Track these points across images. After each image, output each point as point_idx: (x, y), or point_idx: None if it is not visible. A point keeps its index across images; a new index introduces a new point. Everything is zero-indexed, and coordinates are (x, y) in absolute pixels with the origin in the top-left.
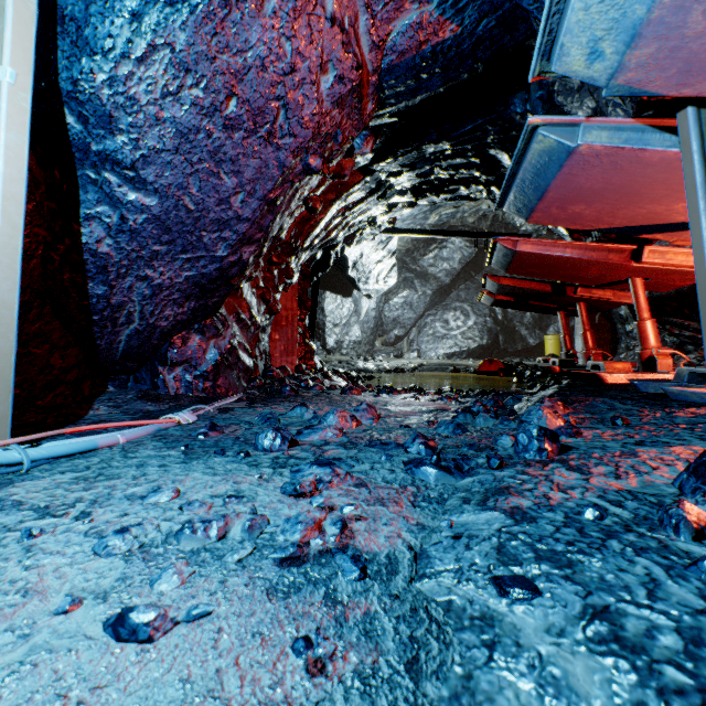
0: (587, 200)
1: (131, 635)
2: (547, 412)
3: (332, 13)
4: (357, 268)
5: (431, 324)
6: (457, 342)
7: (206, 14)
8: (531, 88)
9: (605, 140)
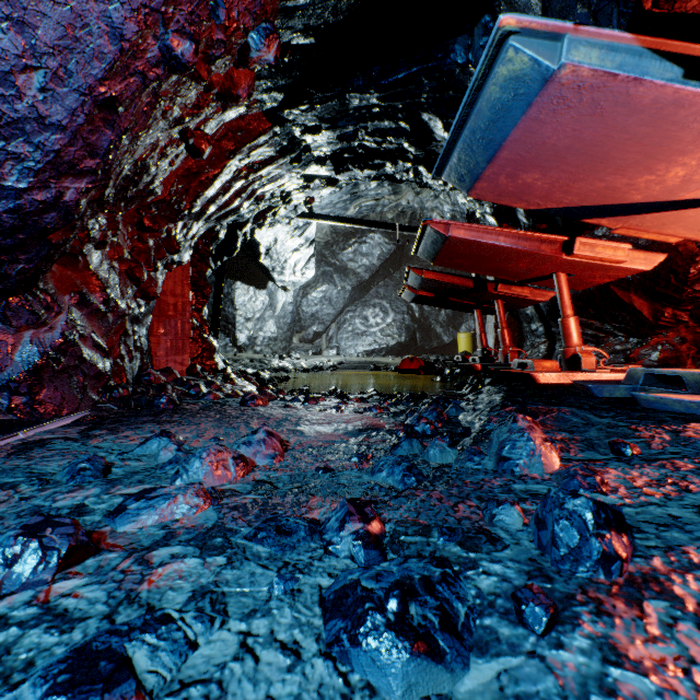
0: (545, 165)
1: None
2: (539, 442)
3: None
4: (272, 256)
5: (351, 321)
6: (376, 339)
7: None
8: (474, 32)
9: (595, 61)
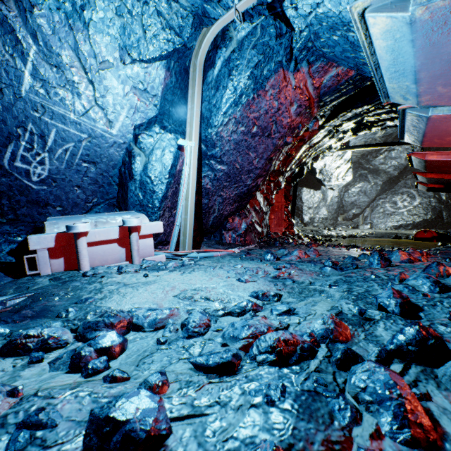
0: None
1: (242, 281)
2: (402, 253)
3: (294, 85)
4: (322, 173)
5: (382, 205)
6: (403, 217)
7: (247, 104)
8: None
9: (446, 112)
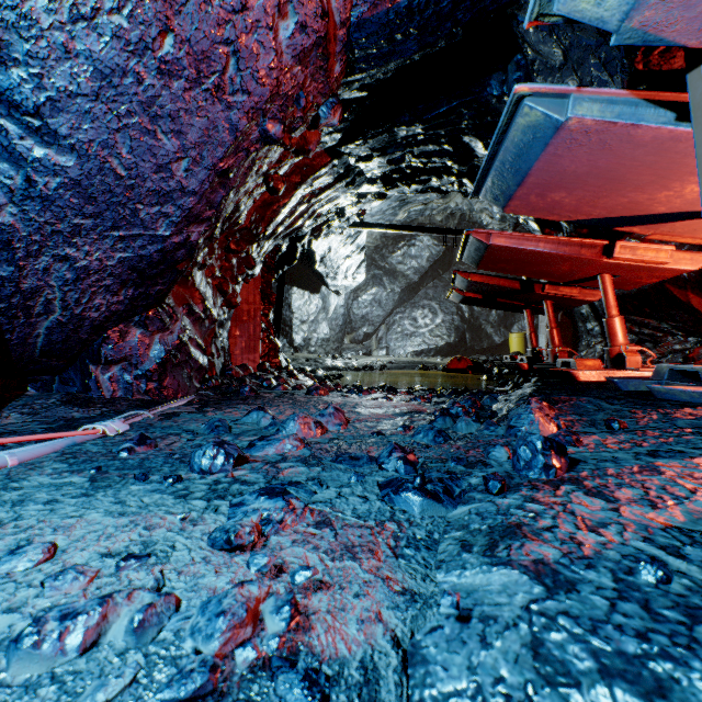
0: (569, 186)
1: None
2: (539, 415)
3: None
4: (326, 263)
5: (400, 322)
6: (425, 340)
7: None
8: (508, 69)
9: (596, 114)
